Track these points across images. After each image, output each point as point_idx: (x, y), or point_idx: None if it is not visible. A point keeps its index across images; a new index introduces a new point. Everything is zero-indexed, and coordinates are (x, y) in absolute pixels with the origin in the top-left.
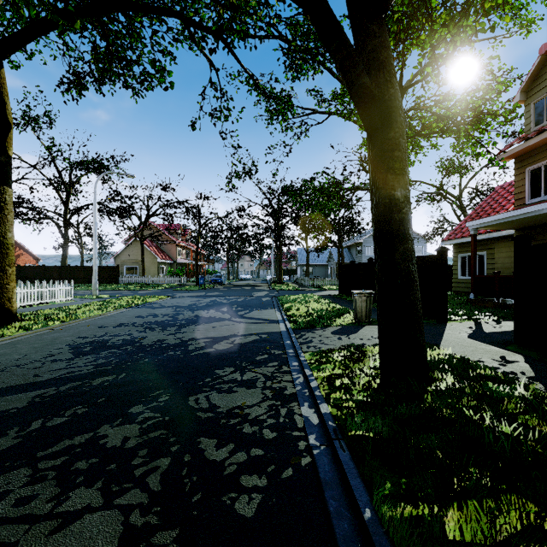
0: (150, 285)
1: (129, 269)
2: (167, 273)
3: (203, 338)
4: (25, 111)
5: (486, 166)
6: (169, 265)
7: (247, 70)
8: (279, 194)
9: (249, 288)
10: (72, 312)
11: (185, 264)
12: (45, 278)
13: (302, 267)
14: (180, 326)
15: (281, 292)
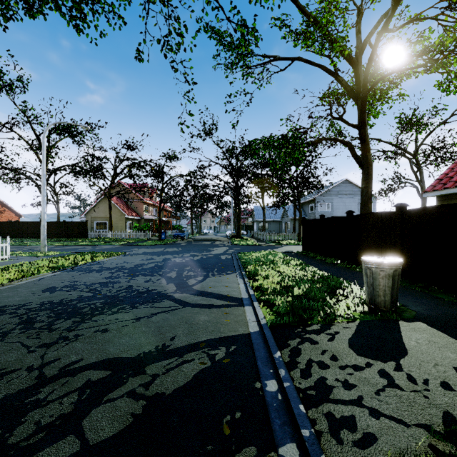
0: (116, 239)
1: (99, 225)
2: (133, 228)
3: (94, 363)
4: None
5: (444, 122)
6: (137, 221)
7: None
8: (237, 154)
9: (209, 243)
10: None
11: (152, 220)
12: (19, 233)
13: (258, 223)
14: (83, 317)
15: (241, 248)
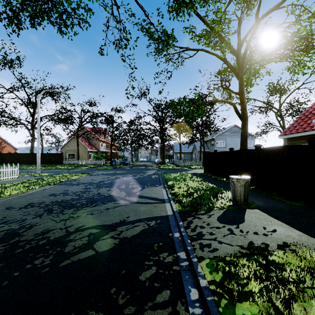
0: (82, 165)
1: (70, 155)
2: (93, 157)
3: (91, 227)
4: (3, 56)
5: (298, 88)
6: (95, 152)
7: (140, 5)
8: (163, 108)
9: (144, 167)
10: (1, 190)
11: (105, 152)
12: (17, 161)
13: (176, 154)
14: (78, 208)
15: (165, 171)
